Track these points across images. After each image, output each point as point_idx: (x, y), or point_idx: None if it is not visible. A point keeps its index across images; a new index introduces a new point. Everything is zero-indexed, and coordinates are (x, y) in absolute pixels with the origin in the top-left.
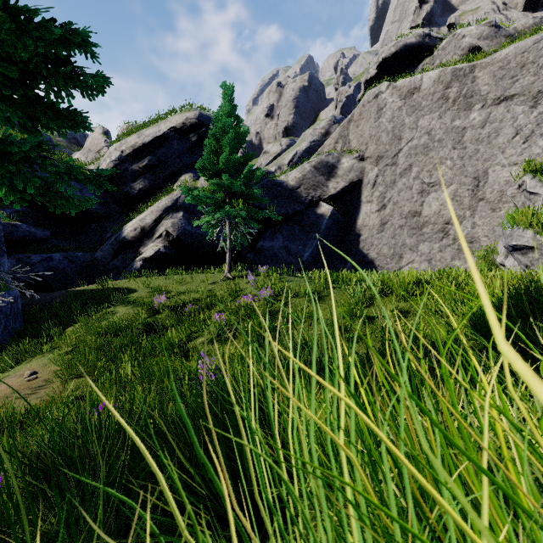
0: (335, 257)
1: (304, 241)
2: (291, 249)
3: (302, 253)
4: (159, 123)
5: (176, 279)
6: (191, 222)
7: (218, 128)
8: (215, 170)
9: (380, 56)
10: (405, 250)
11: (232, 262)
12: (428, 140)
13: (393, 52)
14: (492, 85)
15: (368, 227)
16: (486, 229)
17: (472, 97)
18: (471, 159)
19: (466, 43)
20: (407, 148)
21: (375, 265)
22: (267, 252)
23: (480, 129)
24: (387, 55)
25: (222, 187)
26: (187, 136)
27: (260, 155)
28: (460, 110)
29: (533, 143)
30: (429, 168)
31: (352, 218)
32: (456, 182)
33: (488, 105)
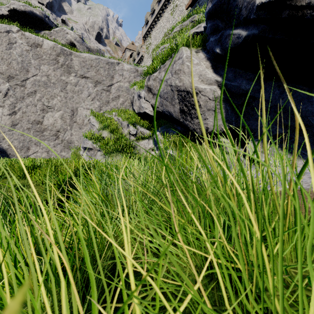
0: None
1: None
2: None
3: None
4: None
5: None
6: None
7: None
8: None
9: (12, 5)
10: (32, 144)
11: None
12: (47, 80)
13: (22, 9)
14: (80, 67)
15: (0, 125)
16: (77, 137)
17: (71, 68)
18: (70, 100)
19: (69, 38)
20: (33, 79)
21: (7, 154)
22: None
23: (74, 86)
24: (18, 8)
25: None
26: None
27: None
28: (65, 72)
29: (95, 102)
30: (48, 97)
31: None
32: (63, 110)
33: (78, 76)
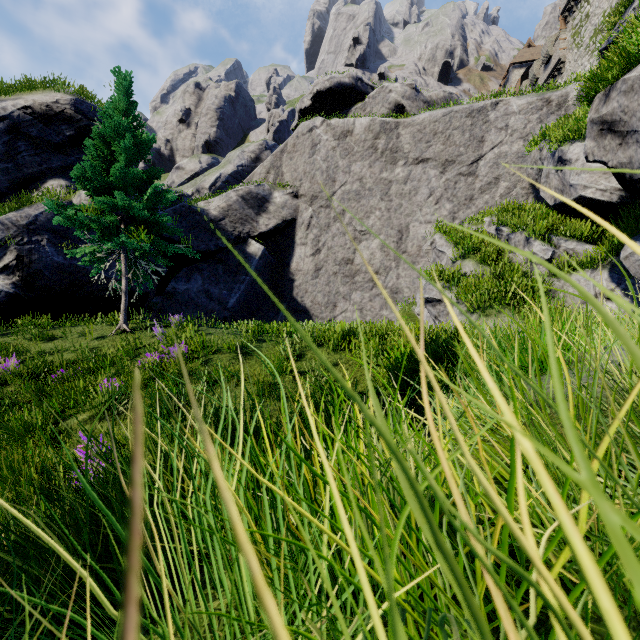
0: (267, 304)
1: (229, 284)
2: (213, 293)
3: (227, 298)
4: (4, 97)
5: (35, 333)
6: (62, 251)
7: (108, 127)
8: (103, 184)
9: (315, 87)
10: (339, 299)
11: (129, 309)
12: (360, 187)
13: (327, 86)
14: (412, 145)
15: (303, 272)
16: (408, 281)
17: (397, 153)
18: (396, 212)
19: (392, 98)
20: (341, 192)
21: (310, 314)
22: (181, 296)
23: (403, 185)
24: (322, 88)
25: (115, 208)
26: (55, 126)
27: (172, 170)
28: (387, 163)
29: (442, 206)
30: (361, 216)
31: (286, 261)
32: (384, 233)
33: (409, 163)
